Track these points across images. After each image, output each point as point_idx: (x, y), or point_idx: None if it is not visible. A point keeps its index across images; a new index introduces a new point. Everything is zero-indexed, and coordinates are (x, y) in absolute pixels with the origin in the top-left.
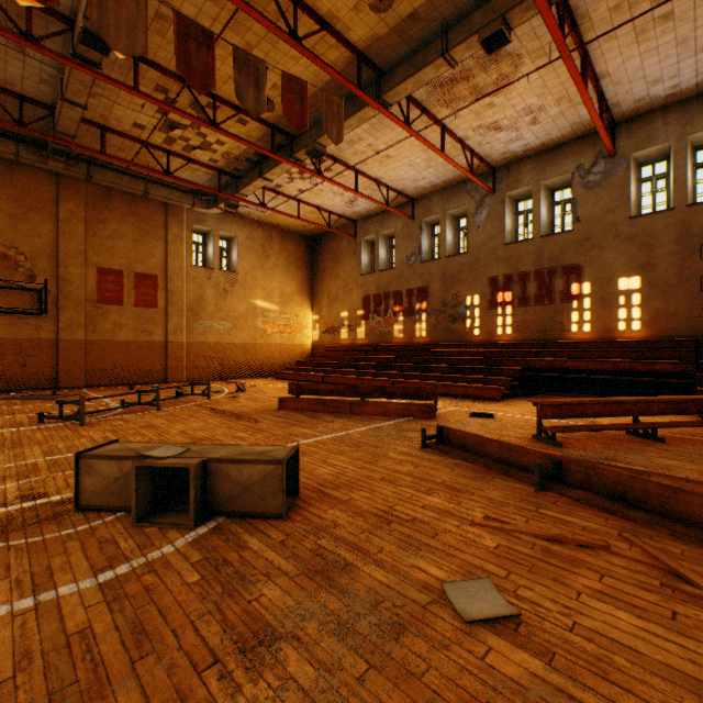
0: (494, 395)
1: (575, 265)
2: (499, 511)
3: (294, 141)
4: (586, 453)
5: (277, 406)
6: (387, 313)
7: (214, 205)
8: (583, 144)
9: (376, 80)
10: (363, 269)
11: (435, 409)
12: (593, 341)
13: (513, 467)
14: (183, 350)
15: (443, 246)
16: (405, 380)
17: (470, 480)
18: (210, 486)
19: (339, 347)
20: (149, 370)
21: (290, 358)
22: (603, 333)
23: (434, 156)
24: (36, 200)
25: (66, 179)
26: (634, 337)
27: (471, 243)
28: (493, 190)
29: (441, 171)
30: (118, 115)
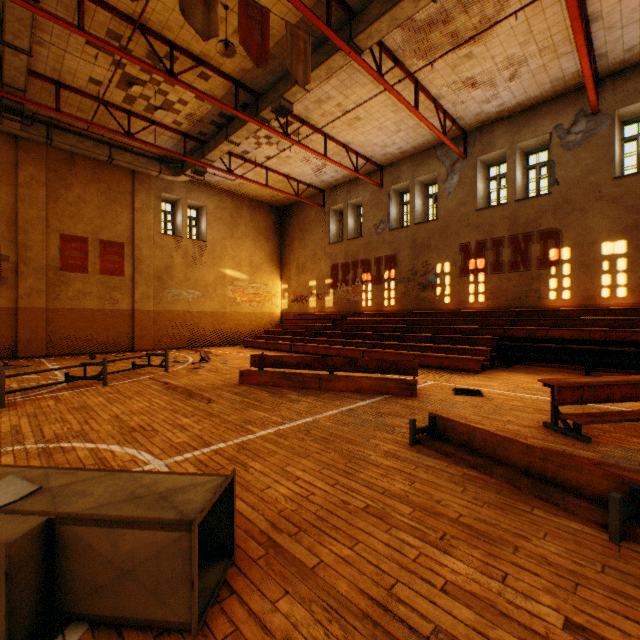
0: (473, 367)
1: (553, 229)
2: (583, 603)
3: (260, 98)
4: (629, 453)
5: (238, 380)
6: (355, 282)
7: (181, 173)
8: (562, 103)
9: (346, 22)
10: (331, 238)
11: (416, 385)
12: (575, 308)
13: (552, 485)
14: (151, 319)
15: (412, 213)
16: (376, 350)
17: (499, 513)
18: (60, 566)
19: (308, 316)
20: (115, 339)
21: (259, 326)
22: (584, 300)
23: (405, 118)
24: None
25: (26, 143)
26: (619, 305)
27: (442, 209)
28: (465, 155)
29: (411, 136)
30: (71, 69)
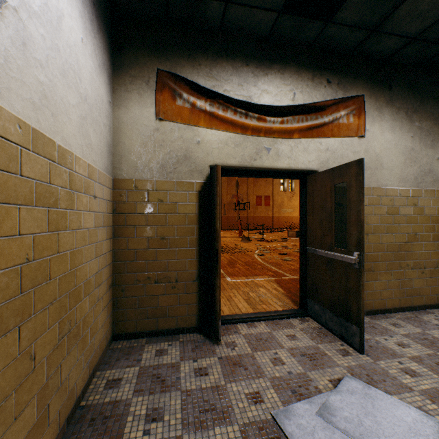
0: None
1: None
2: None
3: None
4: None
5: None
6: None
7: None
8: None
9: None
10: None
11: None
12: None
13: None
14: (277, 219)
15: None
16: None
17: None
18: None
19: None
20: (268, 225)
21: None
22: None
23: None
24: (243, 180)
25: None
26: None
27: None
28: None
29: None
30: None
